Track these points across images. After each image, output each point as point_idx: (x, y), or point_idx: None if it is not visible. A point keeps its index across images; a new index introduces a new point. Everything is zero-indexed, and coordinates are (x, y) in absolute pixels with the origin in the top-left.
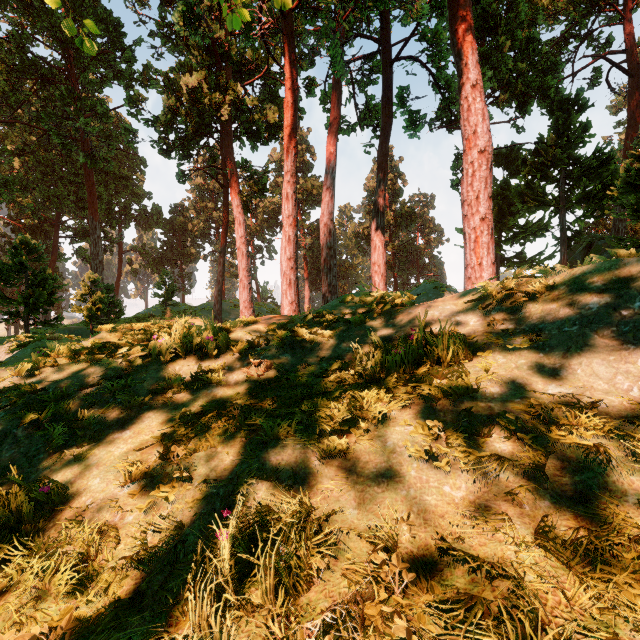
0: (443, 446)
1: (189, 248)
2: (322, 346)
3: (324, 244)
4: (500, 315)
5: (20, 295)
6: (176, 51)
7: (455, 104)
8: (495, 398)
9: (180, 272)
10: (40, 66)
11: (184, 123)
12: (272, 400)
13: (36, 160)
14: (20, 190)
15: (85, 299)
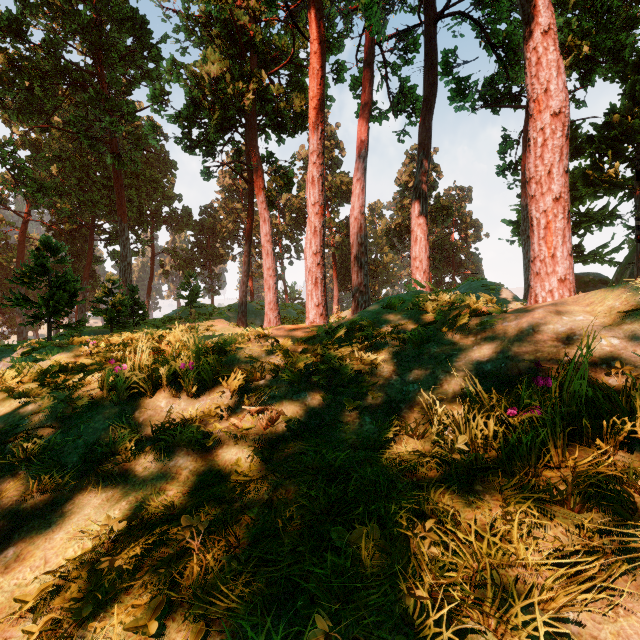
0: None
1: (218, 249)
2: (361, 380)
3: (354, 240)
4: None
5: (40, 298)
6: (200, 44)
7: (513, 66)
8: None
9: (209, 273)
10: (72, 71)
11: (207, 117)
12: (268, 512)
13: (72, 166)
14: (55, 195)
15: (105, 301)
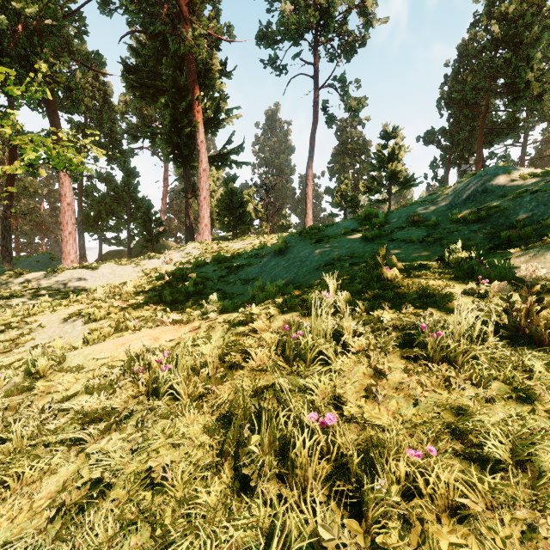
0: (32, 298)
1: None
2: None
3: None
4: (52, 277)
5: None
6: None
7: None
8: (44, 292)
9: None
10: None
11: None
12: None
13: None
14: None
15: None
